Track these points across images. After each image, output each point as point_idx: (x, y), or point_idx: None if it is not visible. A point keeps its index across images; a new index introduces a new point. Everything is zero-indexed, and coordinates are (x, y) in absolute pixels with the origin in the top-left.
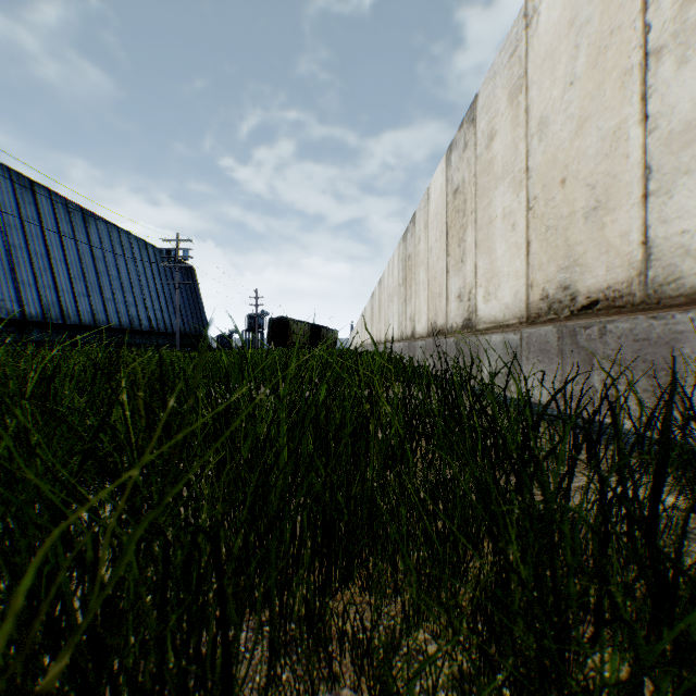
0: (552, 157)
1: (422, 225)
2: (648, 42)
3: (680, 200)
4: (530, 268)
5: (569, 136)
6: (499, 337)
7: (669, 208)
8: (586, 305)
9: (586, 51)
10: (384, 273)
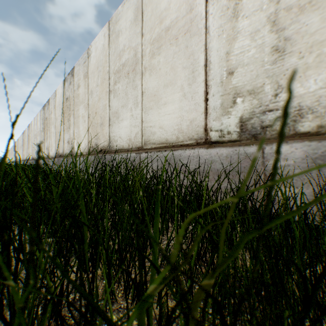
0: (94, 104)
1: (53, 106)
2: (110, 88)
3: (114, 128)
4: (89, 136)
5: (97, 100)
6: (81, 159)
7: (112, 129)
8: (100, 150)
9: (100, 79)
10: (32, 122)
